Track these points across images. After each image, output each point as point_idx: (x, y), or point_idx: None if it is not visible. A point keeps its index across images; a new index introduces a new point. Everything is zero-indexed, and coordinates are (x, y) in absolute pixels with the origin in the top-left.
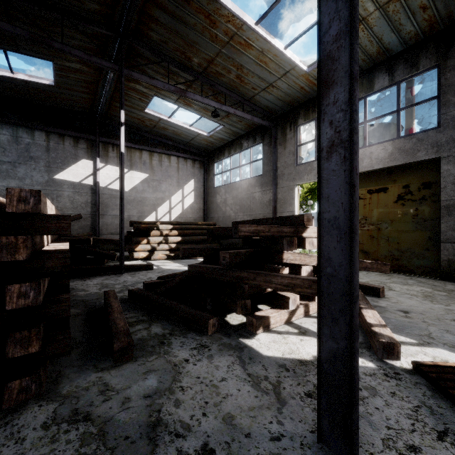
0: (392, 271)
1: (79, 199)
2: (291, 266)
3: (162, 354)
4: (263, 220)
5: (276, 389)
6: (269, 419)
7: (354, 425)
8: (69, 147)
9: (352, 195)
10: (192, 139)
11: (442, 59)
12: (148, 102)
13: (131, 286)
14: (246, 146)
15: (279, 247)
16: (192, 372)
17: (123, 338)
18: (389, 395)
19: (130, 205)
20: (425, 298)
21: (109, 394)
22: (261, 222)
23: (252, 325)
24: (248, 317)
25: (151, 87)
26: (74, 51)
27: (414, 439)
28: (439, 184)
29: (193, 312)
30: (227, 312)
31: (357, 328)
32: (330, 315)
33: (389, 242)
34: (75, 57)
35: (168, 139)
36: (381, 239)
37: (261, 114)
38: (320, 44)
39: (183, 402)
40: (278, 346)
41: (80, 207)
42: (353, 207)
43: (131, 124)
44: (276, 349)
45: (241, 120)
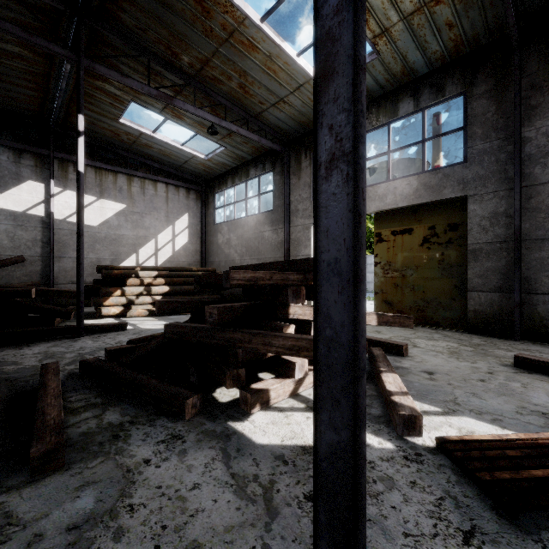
0: (417, 324)
1: (23, 235)
2: (300, 322)
3: (112, 454)
4: (267, 265)
5: (268, 493)
6: (252, 542)
7: (360, 547)
8: (7, 163)
9: (357, 227)
10: (185, 162)
11: (468, 86)
12: (123, 108)
13: (89, 354)
14: (253, 174)
15: (283, 298)
16: (151, 480)
17: (48, 437)
18: (409, 486)
19: (100, 245)
20: (451, 355)
21: (8, 532)
22: (264, 267)
23: (246, 402)
24: (241, 392)
25: (127, 89)
26: (4, 24)
27: (436, 548)
28: (465, 226)
29: (167, 389)
30: (218, 385)
31: (364, 412)
32: (329, 395)
33: (415, 290)
34: (5, 33)
35: (153, 161)
36: (406, 287)
37: (271, 135)
38: (318, 18)
39: (129, 530)
40: (277, 429)
41: (25, 246)
42: (359, 245)
43: (100, 137)
44: (274, 433)
45: (247, 141)
